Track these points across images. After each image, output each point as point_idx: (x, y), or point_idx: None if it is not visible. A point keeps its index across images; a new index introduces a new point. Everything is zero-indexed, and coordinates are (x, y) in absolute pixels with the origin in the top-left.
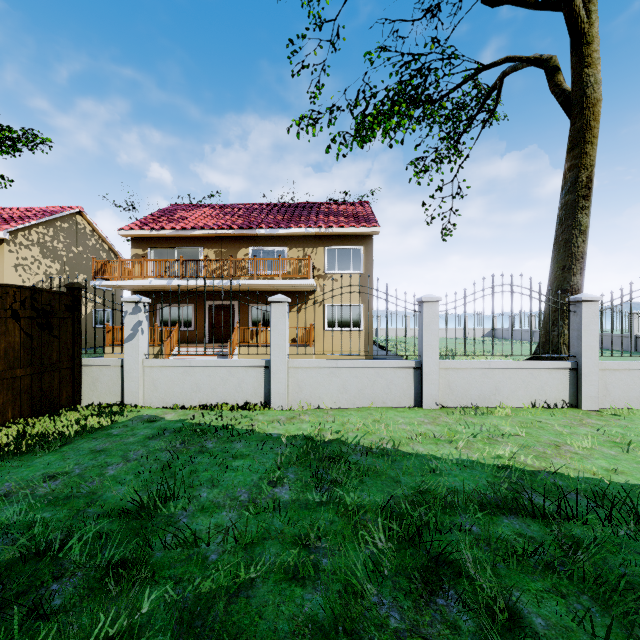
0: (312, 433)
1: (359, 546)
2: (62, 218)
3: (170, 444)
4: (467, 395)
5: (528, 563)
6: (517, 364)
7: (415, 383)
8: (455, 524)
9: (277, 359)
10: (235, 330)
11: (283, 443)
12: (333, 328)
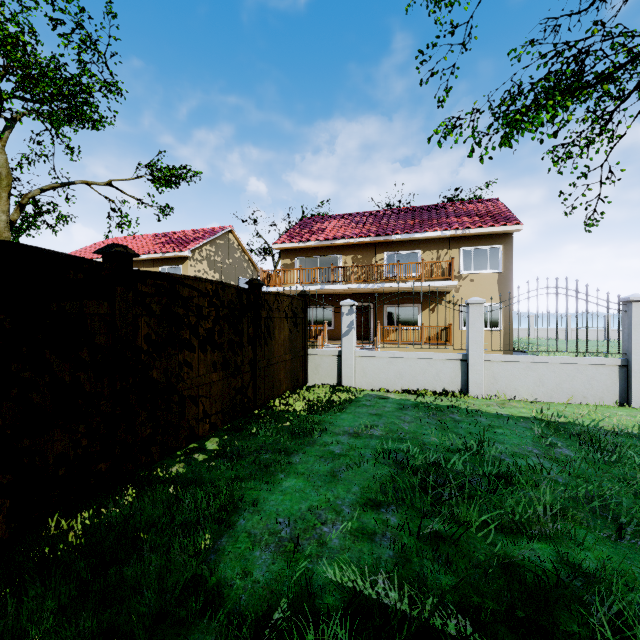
0: (538, 416)
1: None
2: (220, 236)
3: (423, 414)
4: None
5: None
6: None
7: (620, 380)
8: None
9: (474, 353)
10: (378, 329)
11: (520, 421)
12: None
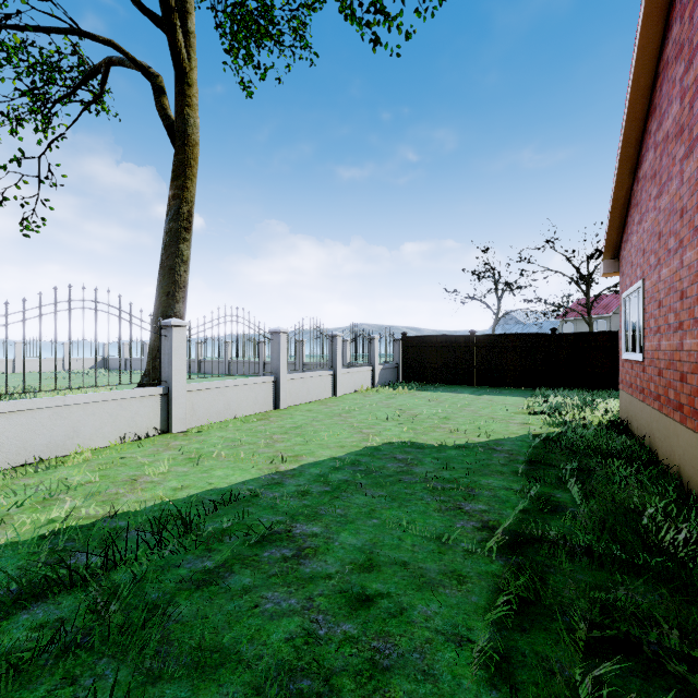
0: None
1: None
2: None
3: None
4: (28, 447)
5: (37, 665)
6: (103, 396)
7: None
8: None
9: None
10: None
11: None
12: None
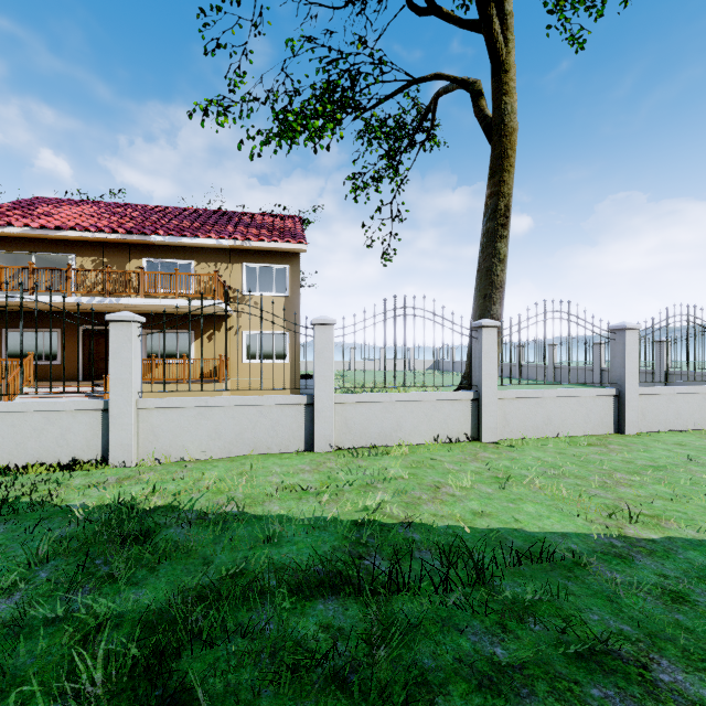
0: (138, 499)
1: (53, 700)
2: None
3: None
4: (367, 433)
5: (311, 678)
6: (420, 396)
7: (307, 422)
8: (238, 628)
9: (120, 398)
10: None
11: (78, 519)
12: (253, 360)
